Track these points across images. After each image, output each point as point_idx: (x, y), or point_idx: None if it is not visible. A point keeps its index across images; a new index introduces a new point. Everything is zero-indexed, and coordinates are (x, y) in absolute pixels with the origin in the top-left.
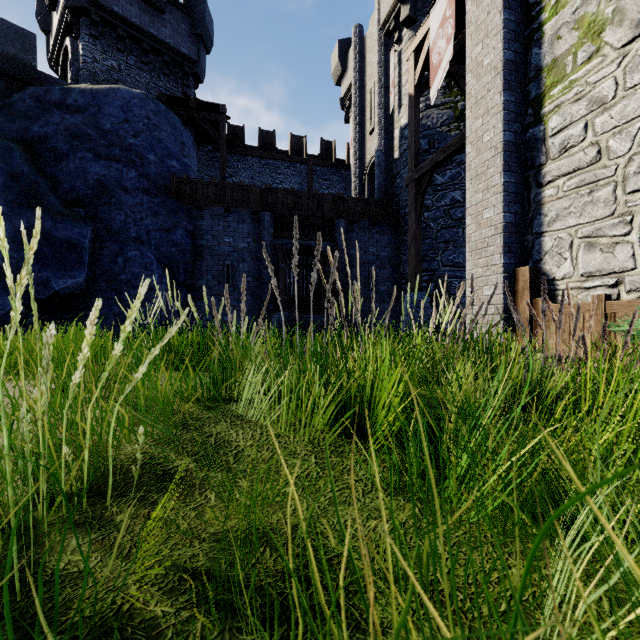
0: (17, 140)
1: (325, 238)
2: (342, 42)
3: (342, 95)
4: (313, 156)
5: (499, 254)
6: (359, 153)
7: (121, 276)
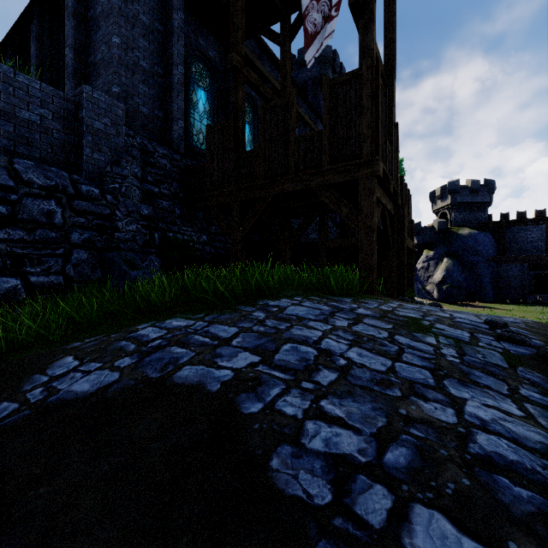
0: (451, 254)
1: None
2: None
3: None
4: None
5: None
6: None
7: (482, 286)
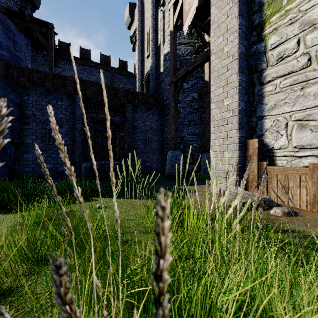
0: None
1: (119, 115)
2: (131, 4)
3: (131, 35)
4: (114, 68)
5: (236, 129)
6: (141, 68)
7: None
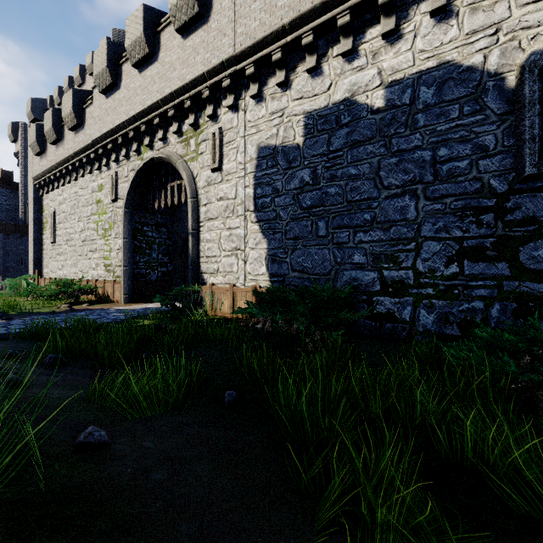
0: None
1: None
2: (15, 124)
3: (16, 151)
4: None
5: (33, 265)
6: (24, 191)
7: None
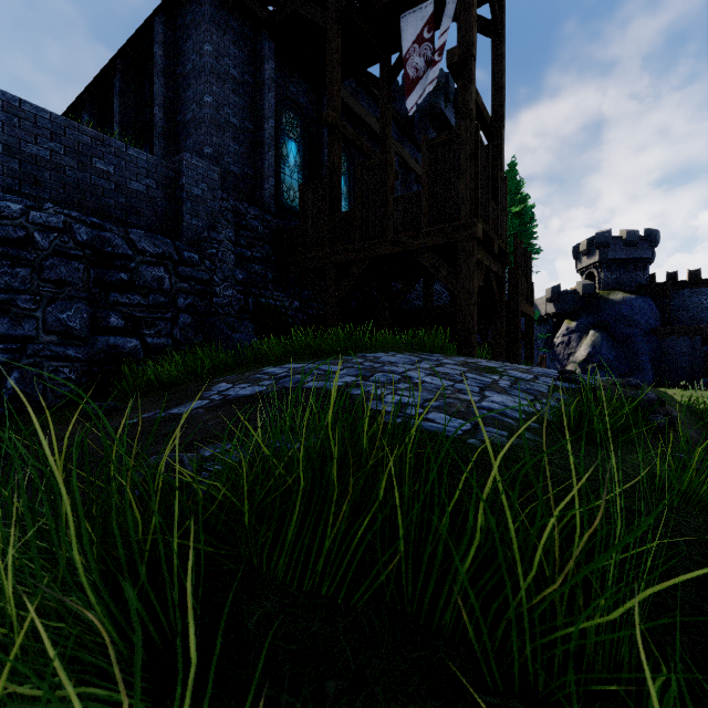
0: (599, 325)
1: None
2: None
3: None
4: None
5: None
6: None
7: (639, 366)
